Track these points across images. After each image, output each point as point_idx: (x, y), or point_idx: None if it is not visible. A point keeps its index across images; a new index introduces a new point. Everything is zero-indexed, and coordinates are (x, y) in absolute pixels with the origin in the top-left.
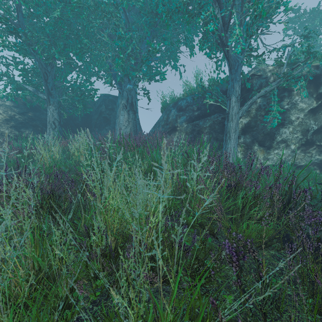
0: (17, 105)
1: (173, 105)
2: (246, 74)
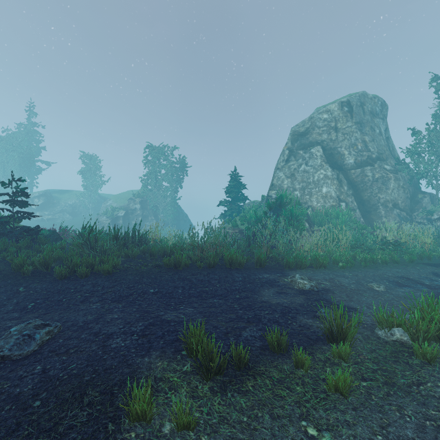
0: None
1: None
2: None
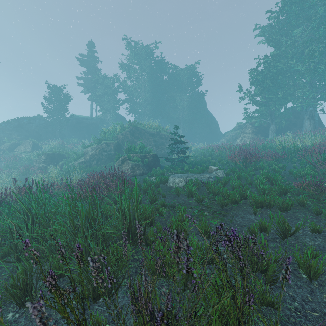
0: (252, 126)
1: None
2: None
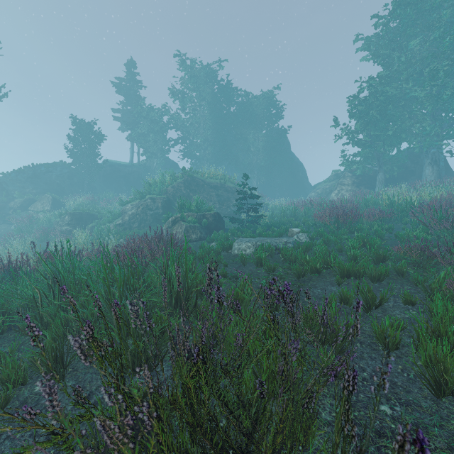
0: (353, 175)
1: None
2: None
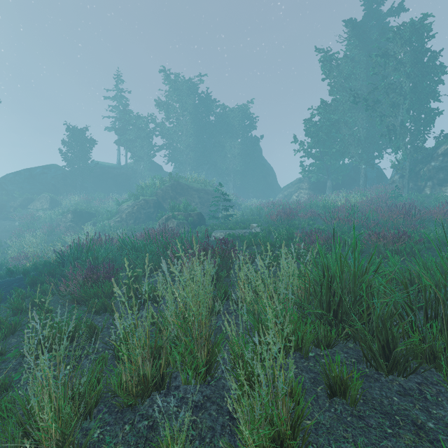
0: (310, 181)
1: (396, 167)
2: (432, 149)
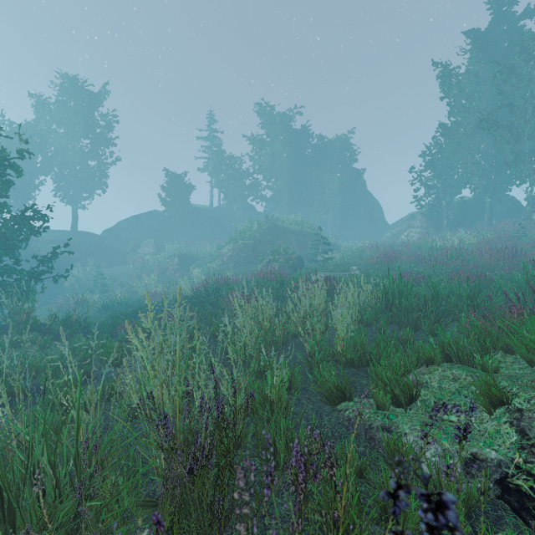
0: (423, 218)
1: (530, 200)
2: None
